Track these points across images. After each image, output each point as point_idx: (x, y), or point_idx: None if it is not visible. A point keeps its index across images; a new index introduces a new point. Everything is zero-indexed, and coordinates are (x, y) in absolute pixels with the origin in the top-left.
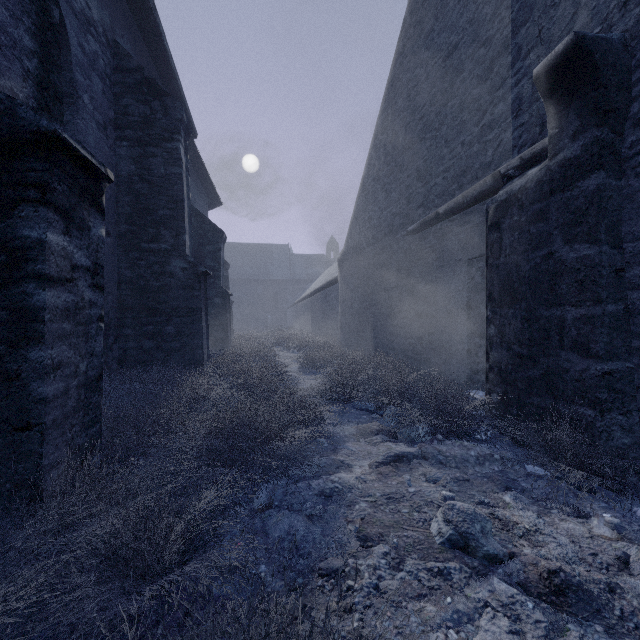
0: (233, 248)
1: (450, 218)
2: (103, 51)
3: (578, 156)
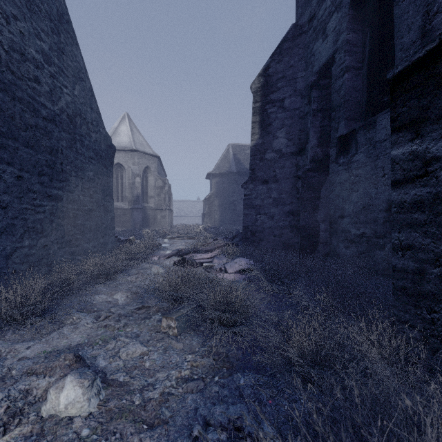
0: None
1: None
2: None
3: None
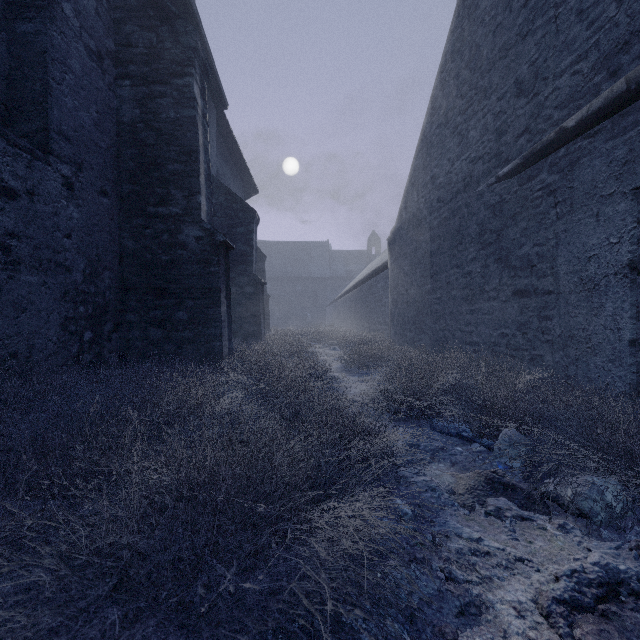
0: (273, 246)
1: (588, 132)
2: None
3: None
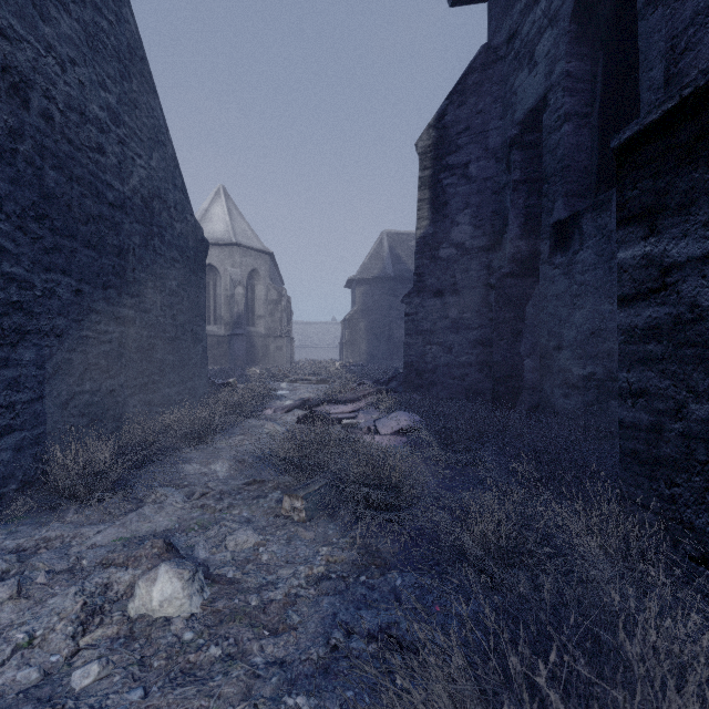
0: None
1: None
2: None
3: None
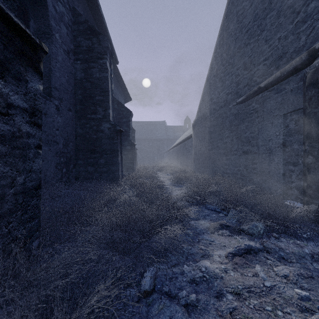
0: (138, 123)
1: (269, 89)
2: (67, 12)
3: None
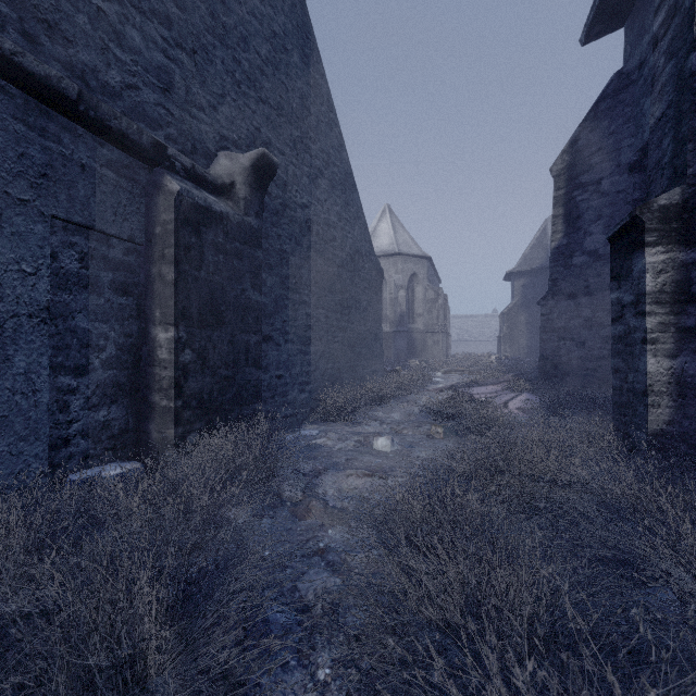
0: None
1: None
2: None
3: (257, 231)
